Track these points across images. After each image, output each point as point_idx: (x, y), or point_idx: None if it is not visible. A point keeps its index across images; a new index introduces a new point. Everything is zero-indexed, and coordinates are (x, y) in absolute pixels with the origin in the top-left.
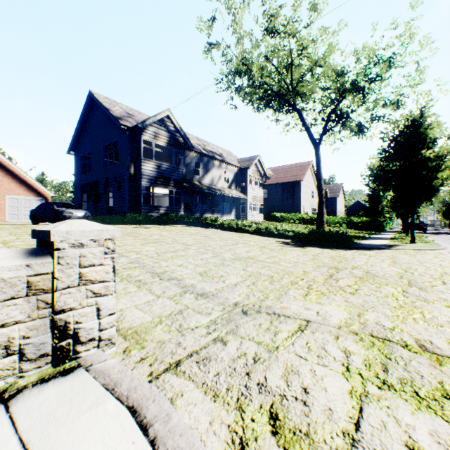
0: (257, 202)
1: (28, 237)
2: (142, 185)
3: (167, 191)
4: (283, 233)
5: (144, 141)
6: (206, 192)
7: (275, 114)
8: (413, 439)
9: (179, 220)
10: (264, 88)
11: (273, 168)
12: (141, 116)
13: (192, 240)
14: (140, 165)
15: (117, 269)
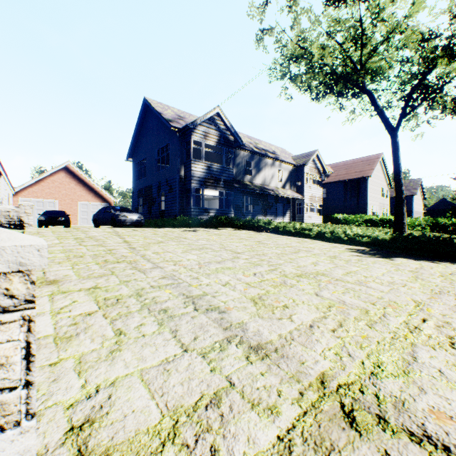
0: (315, 203)
1: (71, 241)
2: (191, 187)
3: (217, 193)
4: (355, 238)
5: (195, 144)
6: (258, 192)
7: (338, 100)
8: None
9: (229, 223)
10: (326, 70)
11: (333, 164)
12: (192, 118)
13: (242, 247)
14: (190, 167)
15: (142, 288)
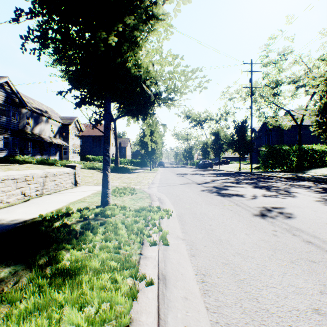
0: (76, 148)
1: None
2: None
3: None
4: (99, 167)
5: None
6: (38, 140)
7: None
8: (124, 184)
9: (25, 160)
10: None
11: (86, 124)
12: None
13: None
14: None
15: None
